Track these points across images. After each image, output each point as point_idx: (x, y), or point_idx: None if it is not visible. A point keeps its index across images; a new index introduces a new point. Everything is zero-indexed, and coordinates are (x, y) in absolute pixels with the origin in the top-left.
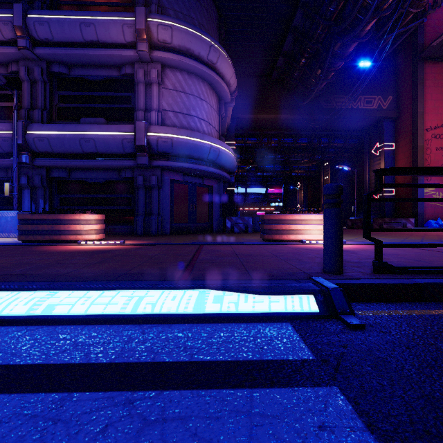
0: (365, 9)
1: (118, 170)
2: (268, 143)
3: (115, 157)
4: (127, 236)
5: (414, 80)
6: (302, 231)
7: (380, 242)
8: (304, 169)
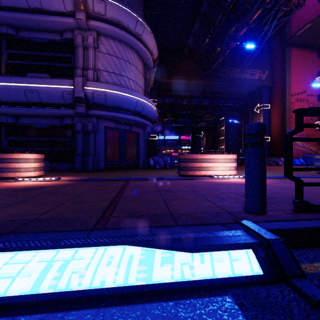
0: (254, 1)
1: (60, 118)
2: (181, 102)
3: (57, 106)
4: (67, 172)
5: (283, 60)
6: (211, 168)
7: (301, 181)
8: (206, 122)
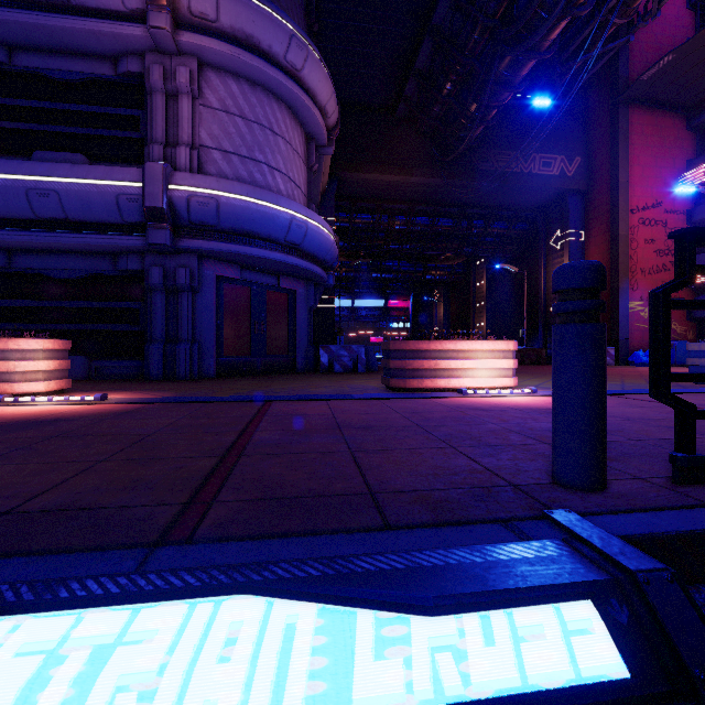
0: (552, 1)
1: (112, 256)
2: (391, 224)
3: (105, 229)
4: (127, 381)
5: (614, 133)
6: (459, 372)
7: (691, 408)
8: (446, 269)
